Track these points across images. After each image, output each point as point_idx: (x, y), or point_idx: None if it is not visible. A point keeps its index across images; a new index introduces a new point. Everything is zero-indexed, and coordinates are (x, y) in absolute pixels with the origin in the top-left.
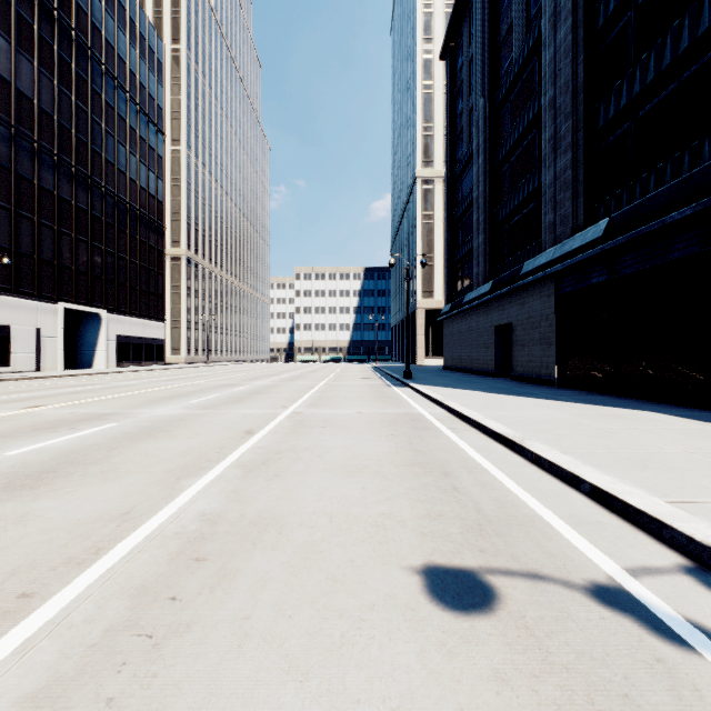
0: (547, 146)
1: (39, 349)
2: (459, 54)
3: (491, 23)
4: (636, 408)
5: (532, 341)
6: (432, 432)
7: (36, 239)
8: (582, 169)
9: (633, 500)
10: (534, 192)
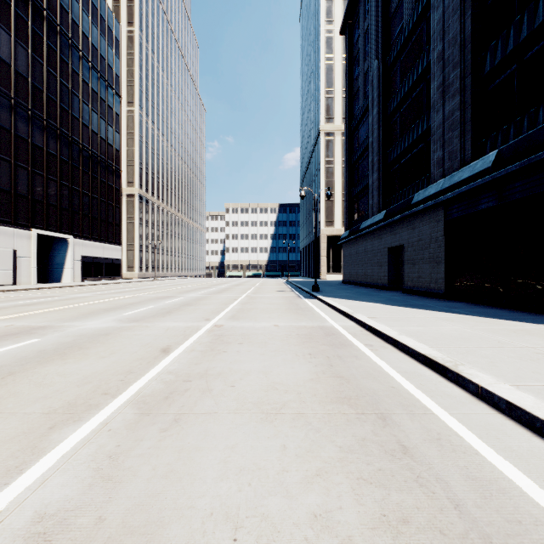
0: (435, 93)
1: (15, 267)
2: (356, 29)
3: None
4: (535, 322)
5: (422, 260)
6: (350, 350)
7: (12, 177)
8: (470, 110)
9: None
10: (423, 135)
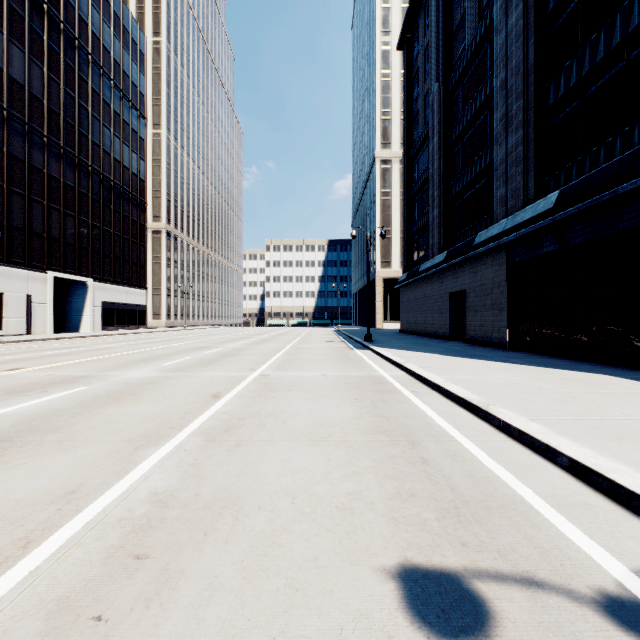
0: (498, 124)
1: (29, 314)
2: (415, 44)
3: (445, 14)
4: (589, 371)
5: (484, 307)
6: (395, 396)
7: (26, 213)
8: (533, 145)
9: (623, 479)
10: (486, 169)
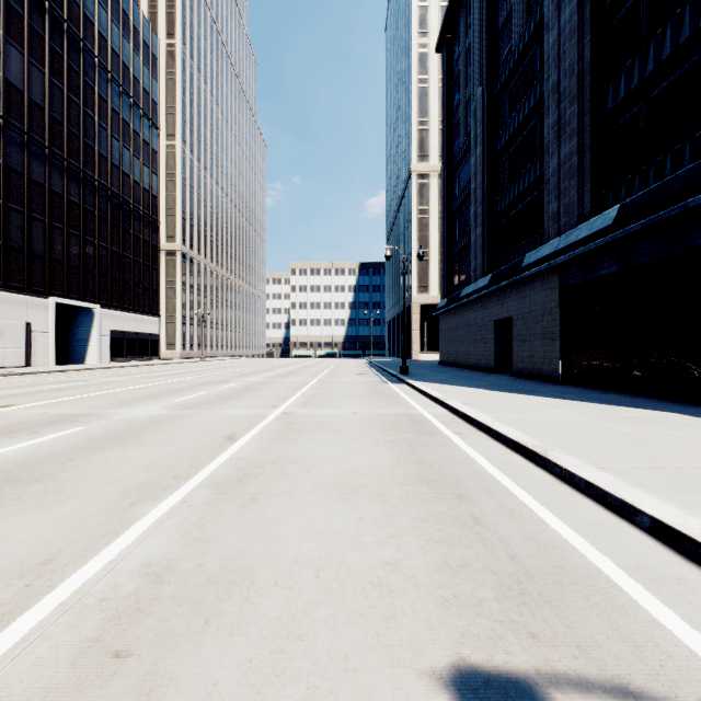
0: (550, 132)
1: (29, 344)
2: (455, 46)
3: (489, 11)
4: (656, 408)
5: (534, 336)
6: (437, 438)
7: (26, 232)
8: (589, 155)
9: None
10: (536, 182)
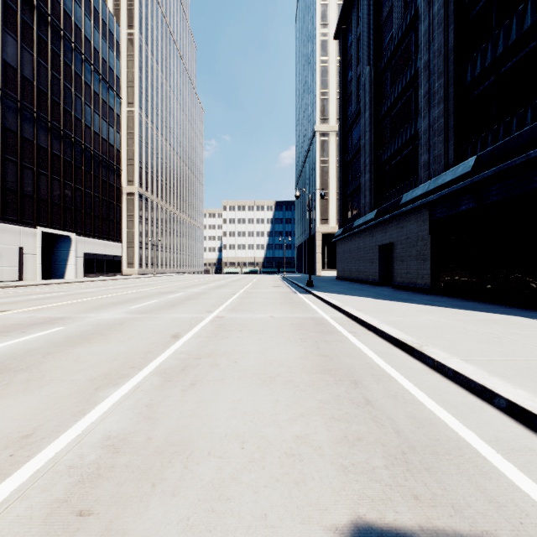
0: (422, 100)
1: (21, 263)
2: (349, 34)
3: (375, 7)
4: (505, 313)
5: (410, 257)
6: (336, 336)
7: (19, 177)
8: (453, 117)
9: None
10: (411, 139)
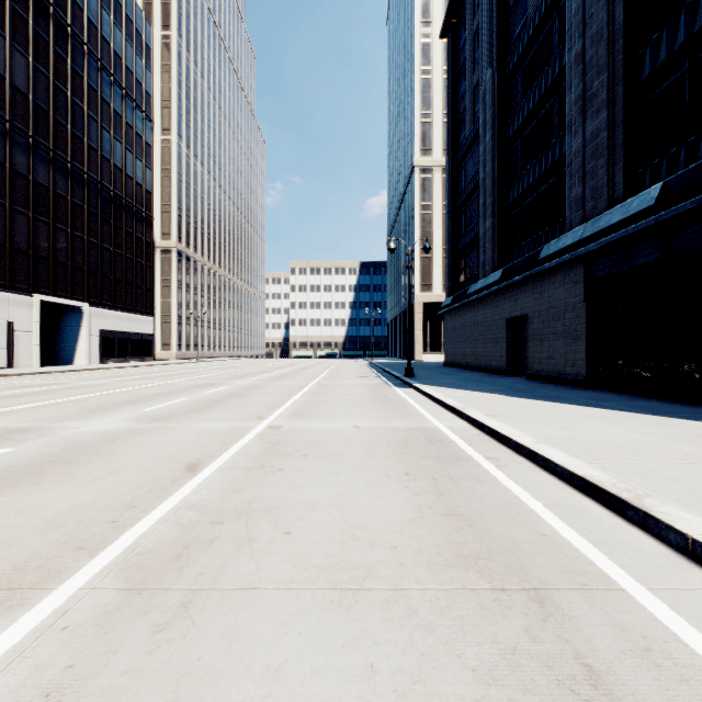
0: (572, 108)
1: (11, 344)
2: (461, 30)
3: None
4: None
5: (554, 335)
6: (466, 467)
7: (7, 226)
8: (622, 129)
9: None
10: (554, 166)
